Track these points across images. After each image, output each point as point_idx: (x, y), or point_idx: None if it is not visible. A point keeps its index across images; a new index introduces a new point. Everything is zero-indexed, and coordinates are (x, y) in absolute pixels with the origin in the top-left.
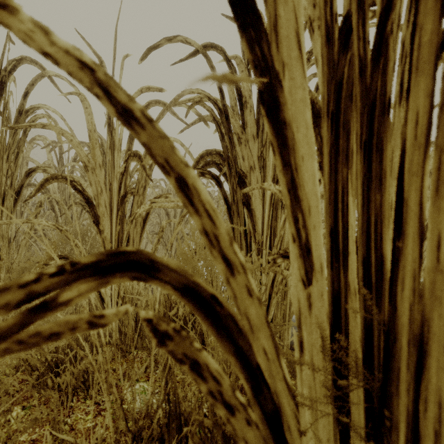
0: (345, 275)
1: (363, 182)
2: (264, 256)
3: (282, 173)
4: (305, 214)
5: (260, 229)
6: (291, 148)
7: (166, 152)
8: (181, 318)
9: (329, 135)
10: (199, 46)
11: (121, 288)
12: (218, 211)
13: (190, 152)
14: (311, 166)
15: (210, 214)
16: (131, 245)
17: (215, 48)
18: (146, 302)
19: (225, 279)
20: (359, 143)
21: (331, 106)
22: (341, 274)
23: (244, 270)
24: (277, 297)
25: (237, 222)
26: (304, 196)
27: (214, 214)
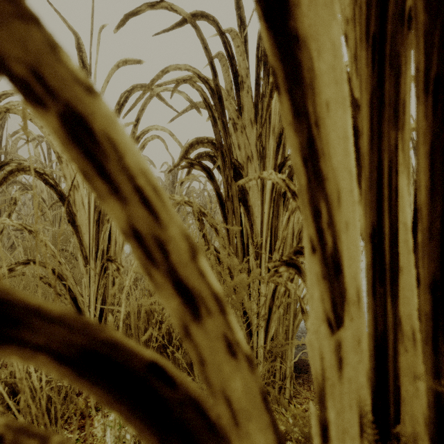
0: (393, 306)
1: (431, 148)
2: (263, 261)
3: (292, 128)
4: (332, 204)
5: (259, 229)
6: (308, 85)
7: (35, 57)
8: (166, 334)
9: (369, 73)
10: (187, 14)
11: (98, 297)
12: (164, 195)
13: (180, 143)
14: (341, 121)
15: (146, 198)
16: (113, 248)
17: (206, 17)
18: (127, 314)
19: (179, 330)
20: (421, 84)
21: (371, 25)
22: (388, 304)
23: (220, 310)
24: (278, 312)
25: (232, 221)
26: (329, 173)
27: (156, 200)
